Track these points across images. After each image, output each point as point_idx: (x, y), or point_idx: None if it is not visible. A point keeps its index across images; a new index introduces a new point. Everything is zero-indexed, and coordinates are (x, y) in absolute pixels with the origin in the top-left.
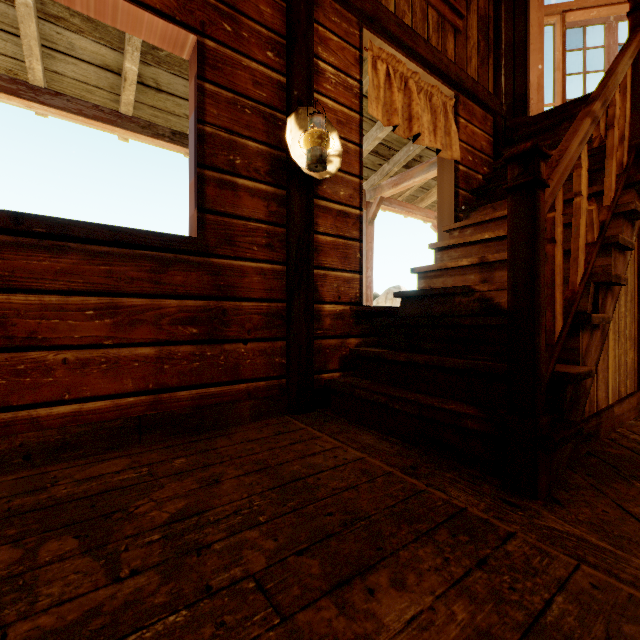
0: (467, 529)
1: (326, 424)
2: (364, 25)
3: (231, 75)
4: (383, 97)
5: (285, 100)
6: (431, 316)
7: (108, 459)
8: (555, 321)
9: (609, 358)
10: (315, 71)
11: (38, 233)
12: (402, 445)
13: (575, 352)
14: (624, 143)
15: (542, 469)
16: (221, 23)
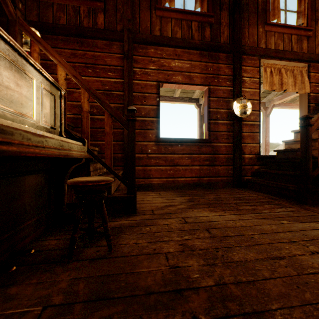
0: (281, 205)
1: (246, 190)
2: (261, 58)
3: (216, 93)
4: (269, 80)
5: (232, 94)
6: (287, 158)
7: (192, 190)
8: None
9: None
10: (242, 81)
11: (178, 142)
12: (271, 195)
13: None
14: None
15: (309, 198)
16: (214, 80)
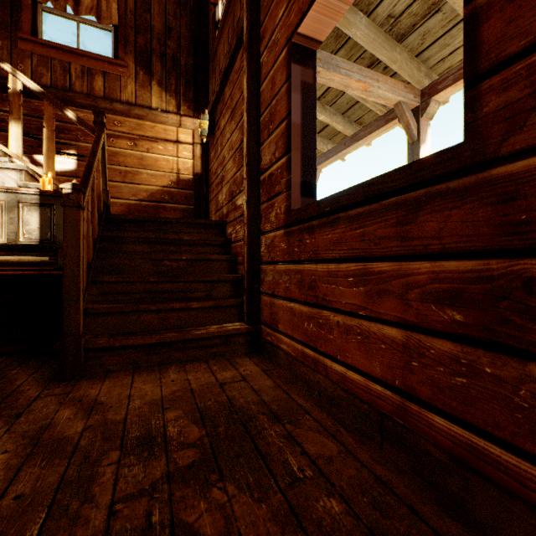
0: None
1: None
2: None
3: None
4: None
5: None
6: None
7: (334, 437)
8: None
9: None
10: None
11: (327, 212)
12: None
13: None
14: None
15: None
16: None
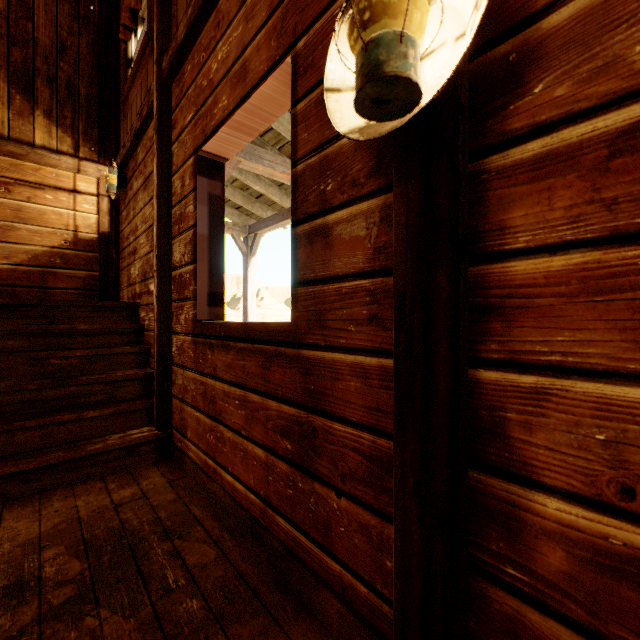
0: None
1: None
2: None
3: (322, 56)
4: None
5: None
6: None
7: (217, 544)
8: None
9: None
10: None
11: (222, 336)
12: None
13: None
14: None
15: None
16: None
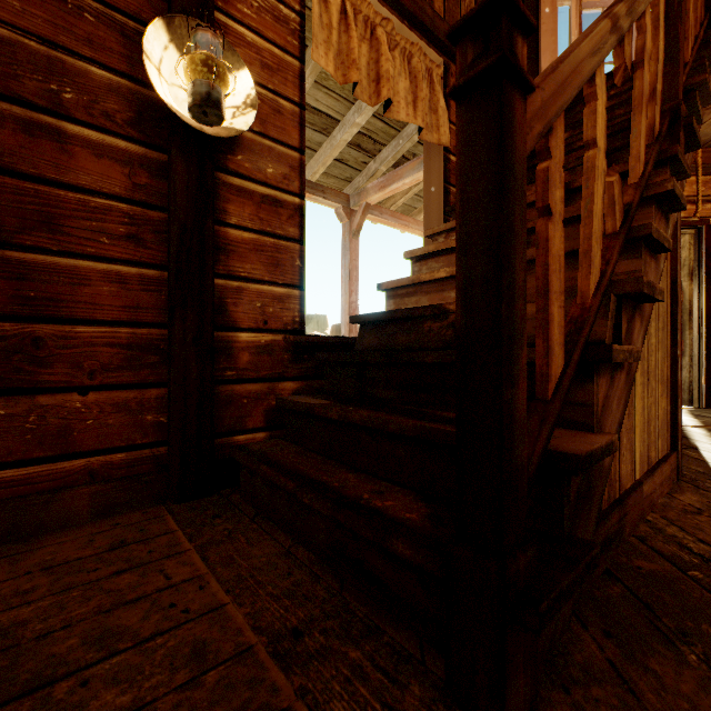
0: None
1: (212, 522)
2: None
3: None
4: (337, 42)
5: (165, 14)
6: (394, 350)
7: None
8: (551, 357)
9: (636, 411)
10: None
11: None
12: (309, 569)
13: (586, 409)
14: (656, 99)
15: (517, 663)
16: None
